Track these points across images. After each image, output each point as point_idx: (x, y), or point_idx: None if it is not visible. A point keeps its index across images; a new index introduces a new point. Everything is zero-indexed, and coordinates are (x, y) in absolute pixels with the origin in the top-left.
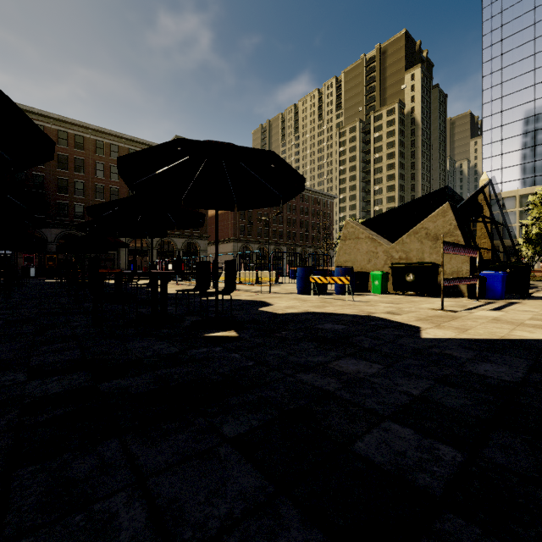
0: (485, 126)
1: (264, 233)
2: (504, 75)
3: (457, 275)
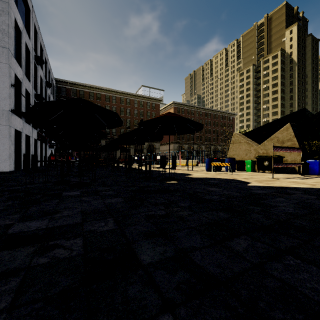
0: None
1: (191, 138)
2: None
3: (294, 162)
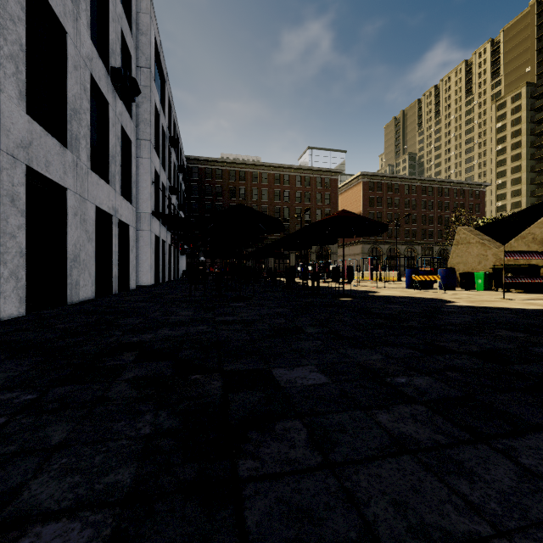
0: None
1: (395, 233)
2: None
3: None
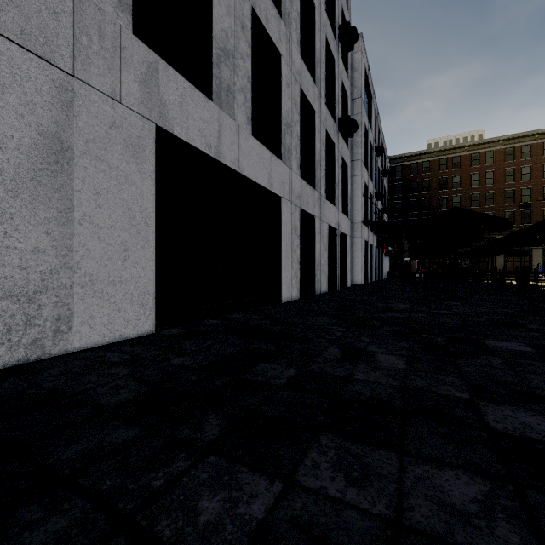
0: None
1: None
2: None
3: None
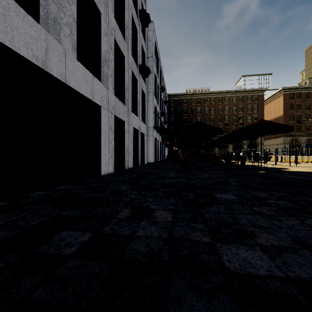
0: None
1: None
2: None
3: None
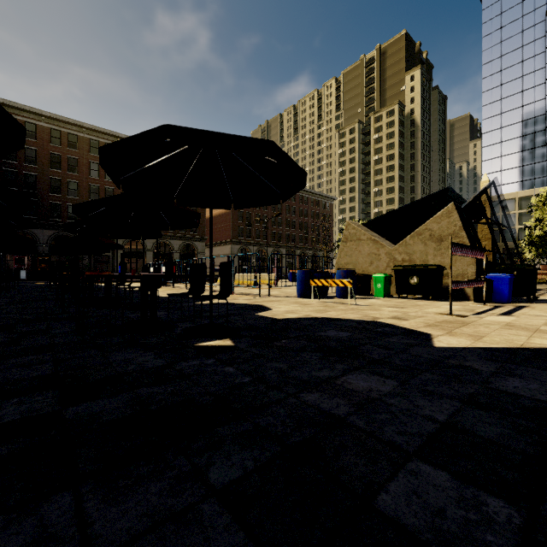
0: (485, 128)
1: (263, 235)
2: (503, 77)
3: (462, 278)
